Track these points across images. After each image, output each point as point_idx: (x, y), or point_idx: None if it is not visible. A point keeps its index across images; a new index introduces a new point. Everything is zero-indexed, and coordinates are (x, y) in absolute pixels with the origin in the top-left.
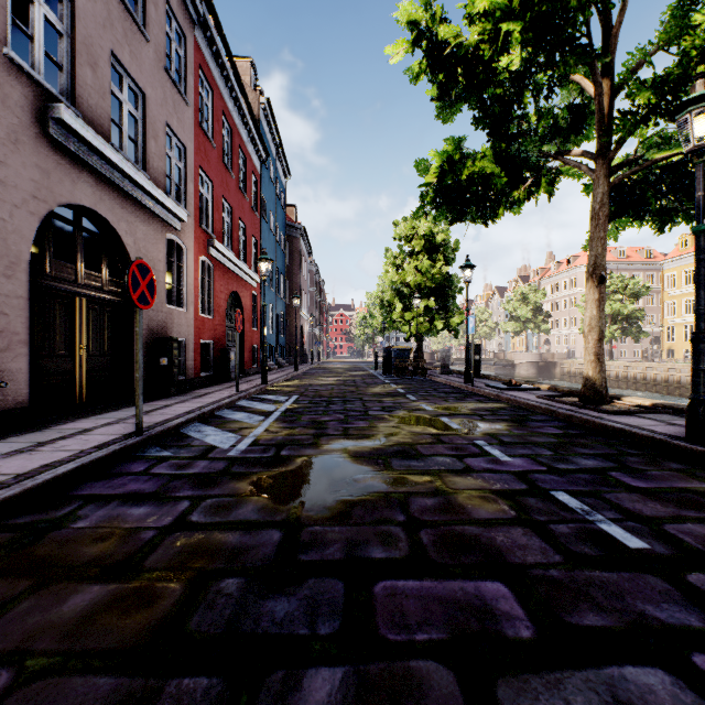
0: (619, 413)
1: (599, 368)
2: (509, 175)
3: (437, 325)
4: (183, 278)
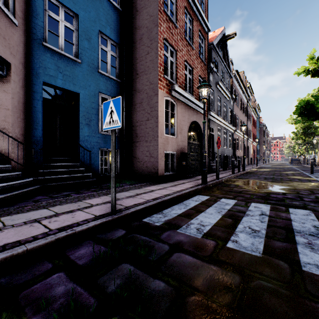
0: (316, 166)
1: (318, 161)
2: (305, 136)
3: (309, 152)
4: (250, 149)
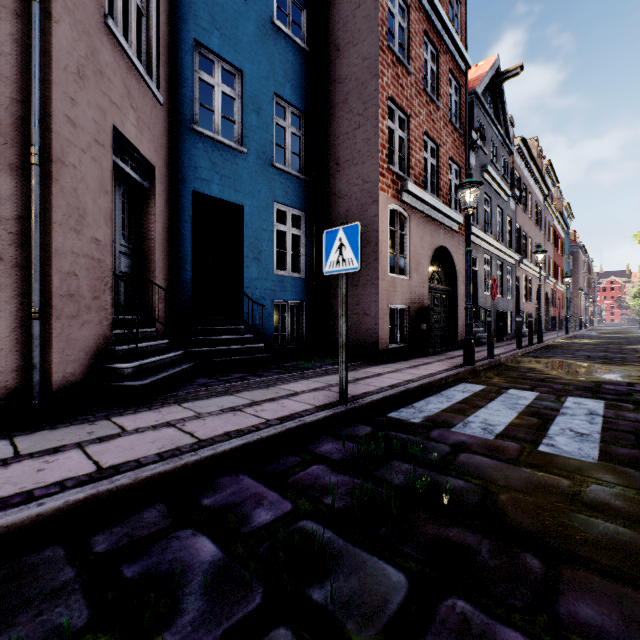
0: None
1: None
2: None
3: None
4: (551, 298)
